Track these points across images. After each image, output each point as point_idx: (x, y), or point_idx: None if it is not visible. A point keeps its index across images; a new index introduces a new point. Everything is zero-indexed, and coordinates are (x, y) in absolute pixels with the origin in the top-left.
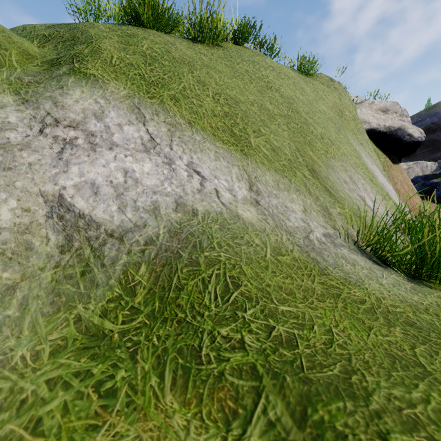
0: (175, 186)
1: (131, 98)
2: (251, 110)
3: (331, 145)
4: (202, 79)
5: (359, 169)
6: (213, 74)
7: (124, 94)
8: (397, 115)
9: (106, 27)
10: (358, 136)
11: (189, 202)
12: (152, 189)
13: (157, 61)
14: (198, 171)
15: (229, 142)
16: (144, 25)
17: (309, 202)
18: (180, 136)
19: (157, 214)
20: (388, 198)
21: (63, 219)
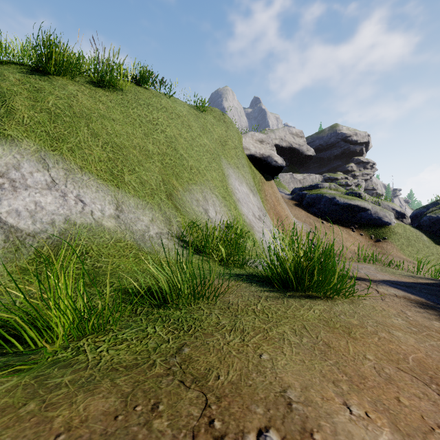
0: (66, 210)
1: (39, 152)
2: (132, 153)
3: (197, 174)
4: (95, 131)
5: (216, 190)
6: (106, 124)
7: (34, 149)
8: (270, 145)
9: (16, 79)
10: (236, 161)
11: (73, 218)
12: (52, 212)
13: (60, 118)
14: (82, 200)
15: (108, 179)
16: (51, 71)
17: (158, 215)
18: (73, 177)
19: (54, 225)
20: (233, 209)
21: (3, 228)
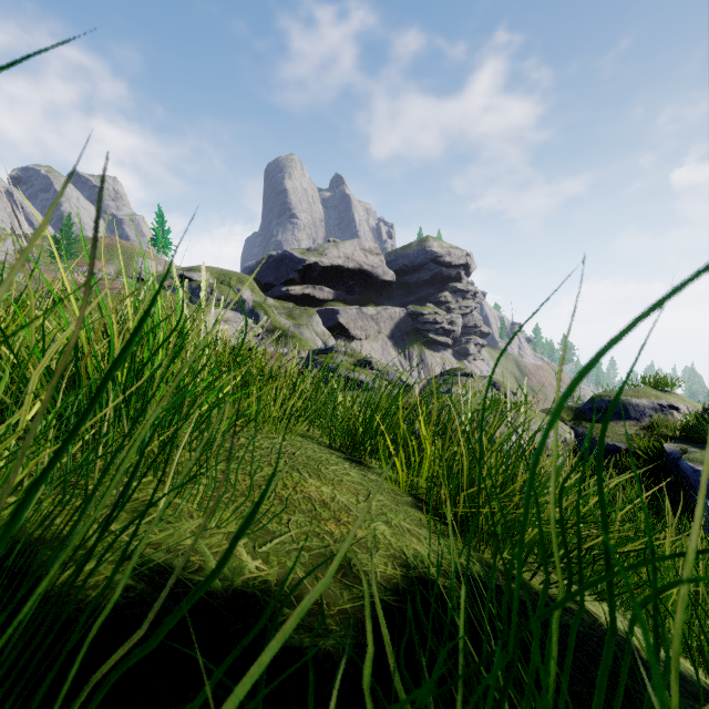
0: None
1: None
2: None
3: None
4: None
5: None
6: None
7: None
8: (238, 324)
9: None
10: None
11: None
12: None
13: None
14: None
15: None
16: None
17: None
18: None
19: None
20: None
21: None
